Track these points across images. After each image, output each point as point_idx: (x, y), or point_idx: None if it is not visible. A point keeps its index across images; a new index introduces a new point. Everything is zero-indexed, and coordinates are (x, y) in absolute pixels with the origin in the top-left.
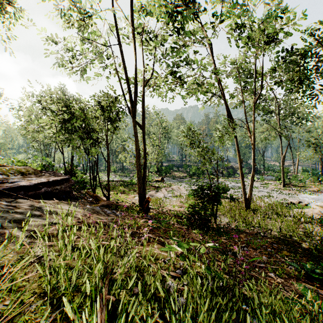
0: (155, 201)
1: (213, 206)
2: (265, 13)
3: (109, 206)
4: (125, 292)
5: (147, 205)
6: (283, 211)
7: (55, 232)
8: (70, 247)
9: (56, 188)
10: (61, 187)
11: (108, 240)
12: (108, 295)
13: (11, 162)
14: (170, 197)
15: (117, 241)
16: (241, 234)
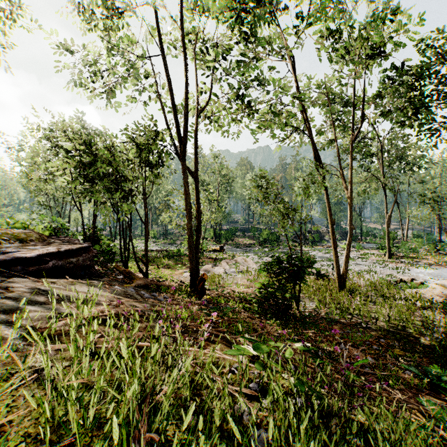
0: (212, 278)
1: (294, 286)
2: (367, 15)
3: (148, 286)
4: (174, 425)
5: (201, 284)
6: (392, 292)
7: (66, 329)
8: (89, 351)
9: (71, 261)
10: (78, 260)
11: (147, 339)
12: (148, 432)
13: (5, 223)
14: (233, 273)
15: (162, 344)
16: (335, 326)
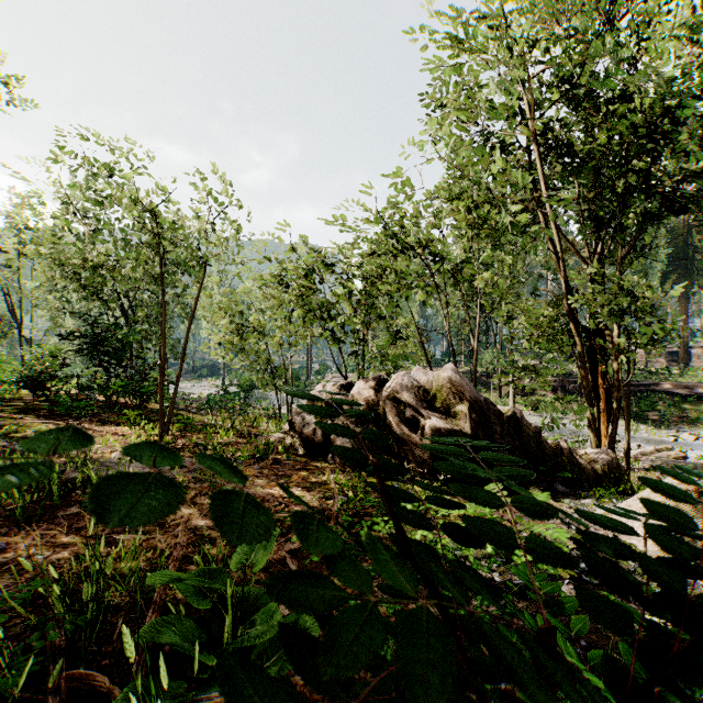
0: None
1: None
2: None
3: None
4: None
5: None
6: None
7: None
8: None
9: None
10: None
11: None
12: None
13: None
14: None
15: None
16: None
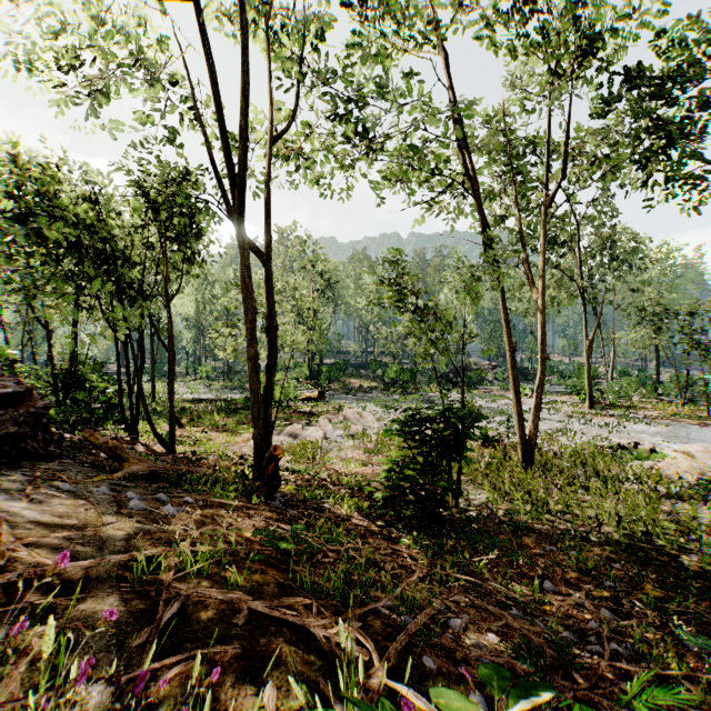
0: (301, 449)
1: (450, 463)
2: None
3: (158, 475)
4: None
5: (272, 467)
6: (613, 469)
7: None
8: None
9: None
10: None
11: None
12: None
13: None
14: (339, 439)
15: None
16: (527, 538)
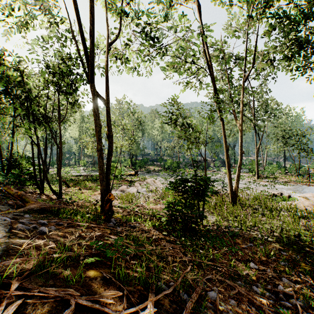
0: (125, 197)
1: (198, 203)
2: None
3: (46, 210)
4: None
5: (109, 205)
6: (274, 205)
7: None
8: None
9: None
10: None
11: None
12: None
13: None
14: (144, 192)
15: None
16: (237, 239)
